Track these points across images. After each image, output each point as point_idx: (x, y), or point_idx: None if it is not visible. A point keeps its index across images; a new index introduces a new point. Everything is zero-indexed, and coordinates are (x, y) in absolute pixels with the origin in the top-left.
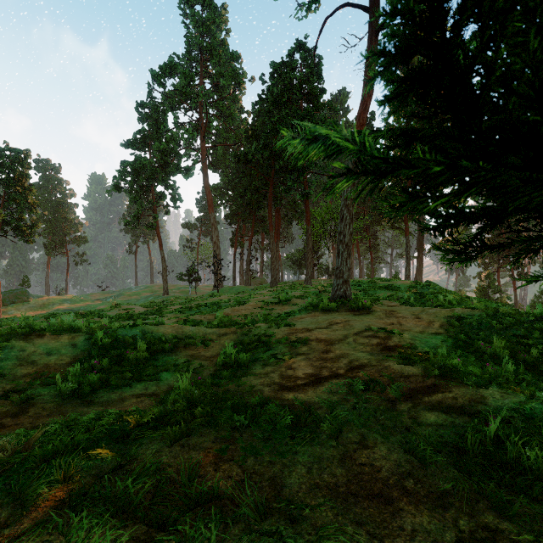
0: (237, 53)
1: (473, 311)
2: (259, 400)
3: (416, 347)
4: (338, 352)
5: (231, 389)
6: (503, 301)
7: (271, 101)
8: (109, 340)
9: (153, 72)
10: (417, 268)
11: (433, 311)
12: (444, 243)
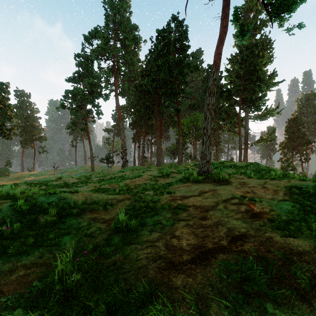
0: (136, 25)
1: (306, 183)
2: (142, 294)
3: (279, 214)
4: (214, 219)
5: (116, 263)
6: (306, 175)
7: (156, 52)
8: (26, 206)
9: (85, 35)
10: (244, 155)
11: (274, 182)
12: (260, 140)
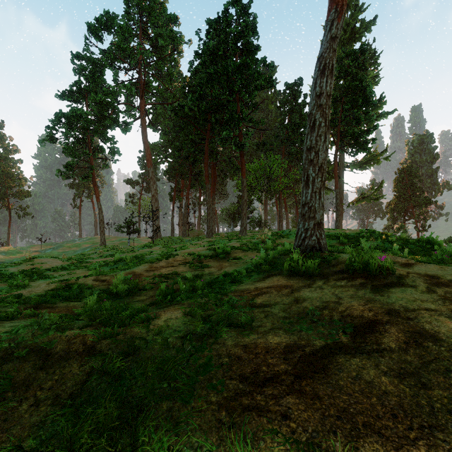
0: (175, 15)
1: None
2: None
3: None
4: None
5: None
6: None
7: (207, 54)
8: None
9: (89, 24)
10: None
11: None
12: (361, 198)
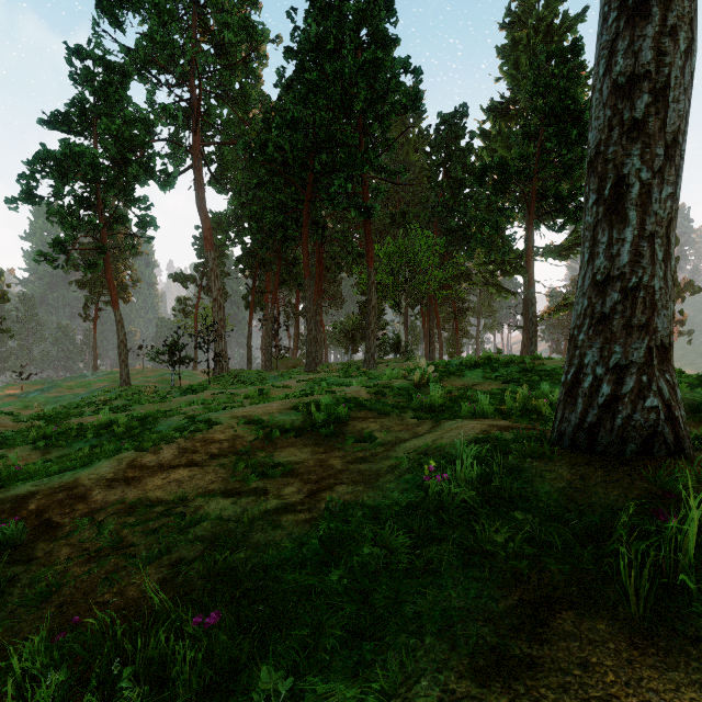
0: None
1: None
2: None
3: None
4: None
5: None
6: None
7: (306, 49)
8: None
9: None
10: (523, 343)
11: None
12: (563, 306)
